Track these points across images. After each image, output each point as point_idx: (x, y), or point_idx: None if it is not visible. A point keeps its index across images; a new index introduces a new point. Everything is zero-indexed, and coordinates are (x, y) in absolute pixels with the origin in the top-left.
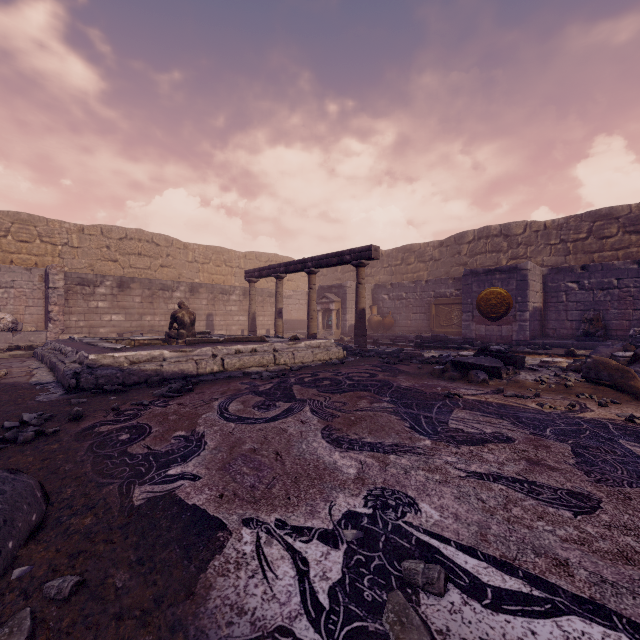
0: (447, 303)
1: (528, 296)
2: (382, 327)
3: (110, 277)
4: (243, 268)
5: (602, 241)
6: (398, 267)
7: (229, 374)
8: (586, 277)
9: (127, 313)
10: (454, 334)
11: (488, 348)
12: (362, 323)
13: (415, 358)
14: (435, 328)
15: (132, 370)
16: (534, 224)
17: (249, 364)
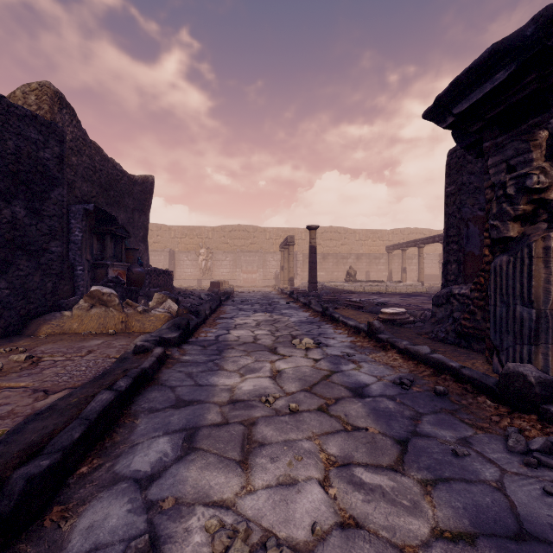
0: None
1: None
2: None
3: (319, 254)
4: (391, 240)
5: None
6: None
7: (366, 292)
8: None
9: (326, 271)
10: None
11: None
12: None
13: None
14: None
15: (335, 288)
16: None
17: (374, 290)
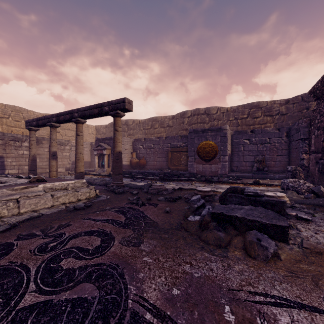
0: (178, 151)
1: (227, 146)
2: (139, 166)
3: None
4: None
5: (254, 119)
6: (149, 130)
7: None
8: (253, 136)
9: None
10: (182, 170)
11: (239, 189)
12: (118, 163)
13: (161, 193)
14: (171, 166)
15: None
16: (222, 108)
17: None
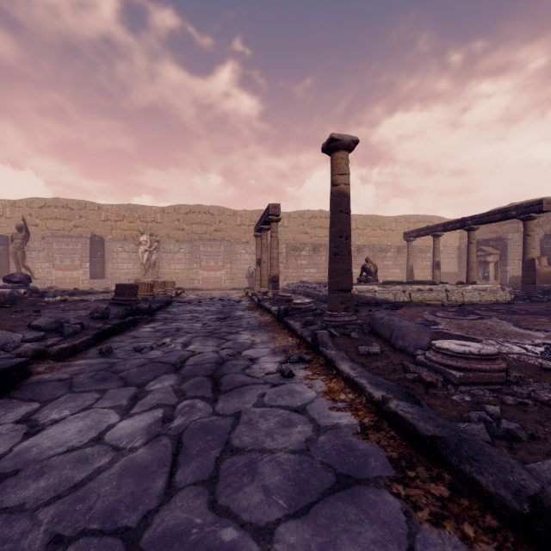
0: None
1: None
2: None
3: (308, 244)
4: (394, 230)
5: None
6: None
7: (416, 303)
8: None
9: (317, 268)
10: None
11: None
12: (530, 272)
13: None
14: None
15: (360, 296)
16: None
17: (428, 298)
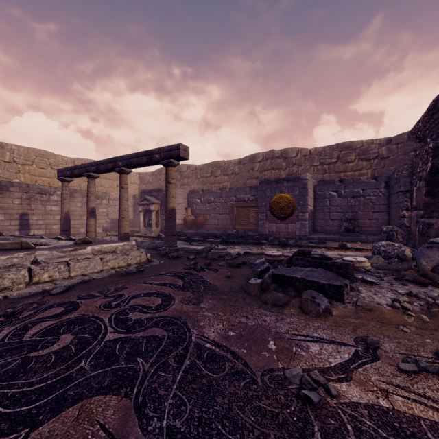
0: (246, 206)
1: (308, 200)
2: (195, 225)
3: None
4: None
5: (346, 164)
6: (208, 178)
7: None
8: (343, 188)
9: None
10: (251, 230)
11: (306, 252)
12: (172, 222)
13: (223, 258)
14: (236, 226)
15: None
16: (303, 150)
17: None
